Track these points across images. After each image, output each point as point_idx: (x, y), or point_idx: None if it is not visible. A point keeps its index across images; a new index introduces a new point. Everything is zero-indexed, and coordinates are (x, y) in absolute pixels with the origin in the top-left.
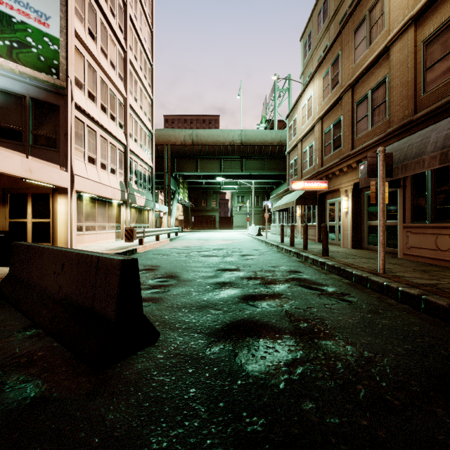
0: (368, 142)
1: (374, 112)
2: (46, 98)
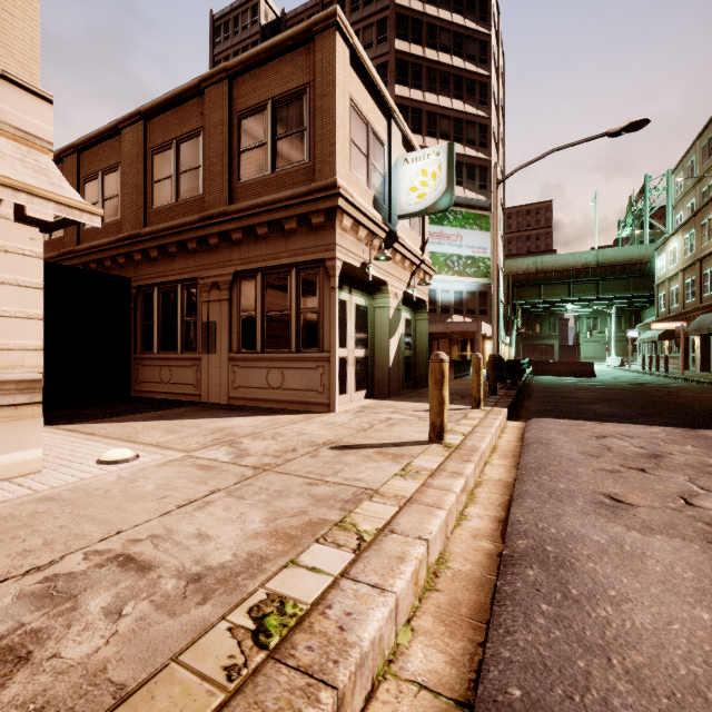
0: (706, 303)
1: (710, 284)
2: (483, 289)
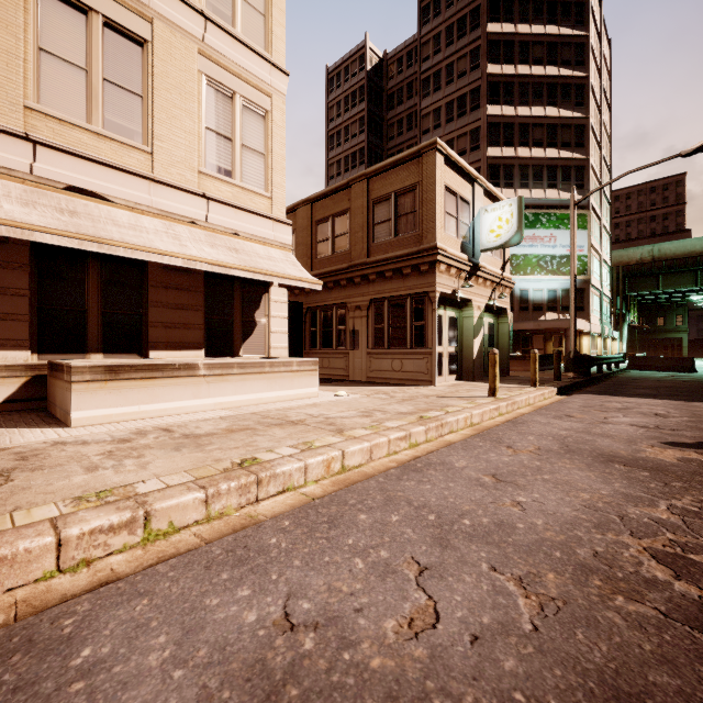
0: None
1: None
2: (579, 286)
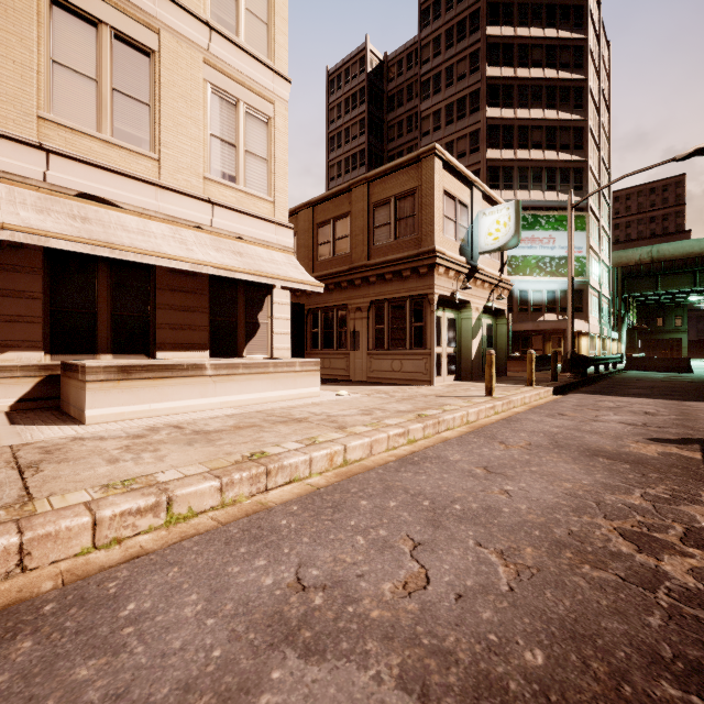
0: None
1: None
2: (578, 287)
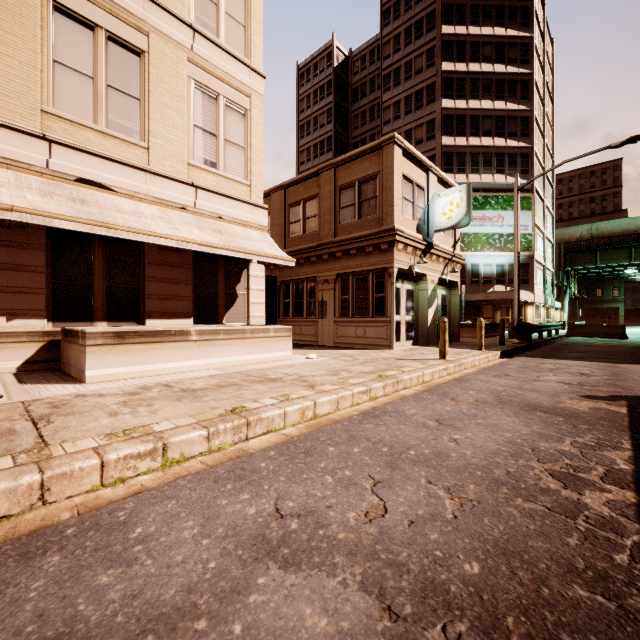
0: None
1: None
2: (524, 261)
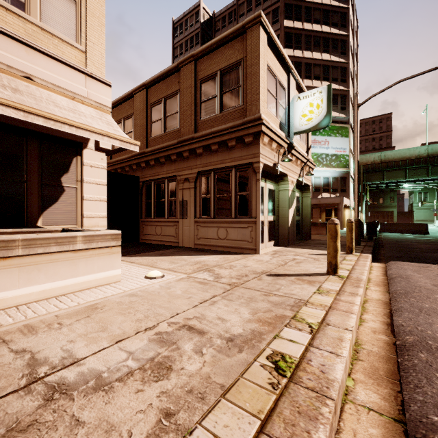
0: None
1: None
2: (343, 175)
